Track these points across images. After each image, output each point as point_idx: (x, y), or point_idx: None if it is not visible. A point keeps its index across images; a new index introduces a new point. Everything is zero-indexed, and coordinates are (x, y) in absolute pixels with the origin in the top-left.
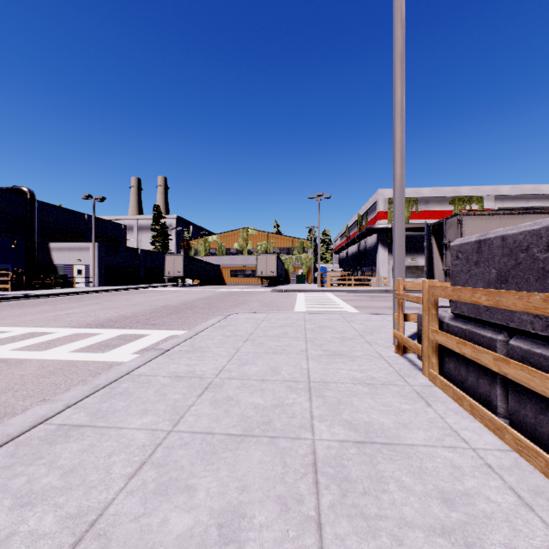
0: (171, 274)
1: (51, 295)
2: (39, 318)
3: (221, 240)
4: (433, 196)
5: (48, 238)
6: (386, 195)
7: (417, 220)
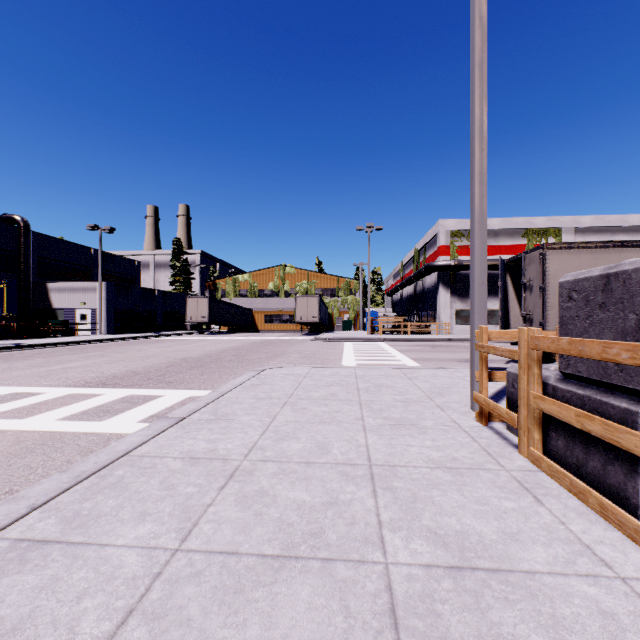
0: (193, 319)
1: (47, 345)
2: (26, 374)
3: (254, 280)
4: (503, 228)
5: (46, 277)
6: (448, 226)
7: None
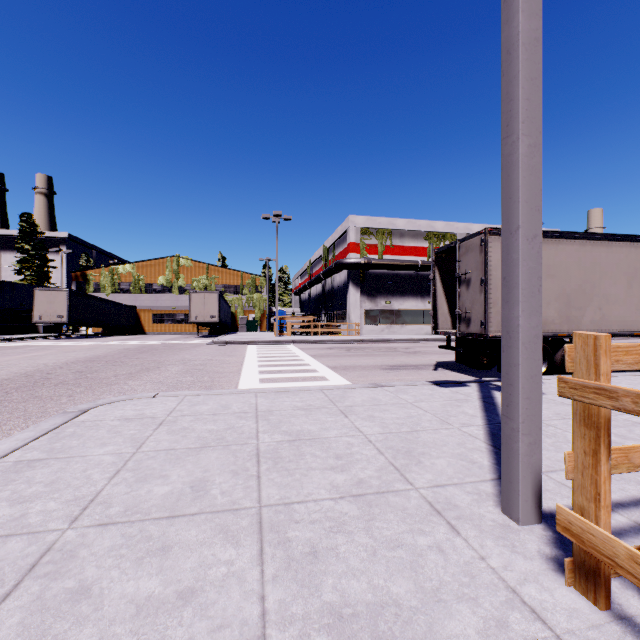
0: (44, 319)
1: None
2: None
3: (139, 272)
4: (408, 230)
5: None
6: (358, 223)
7: (391, 256)
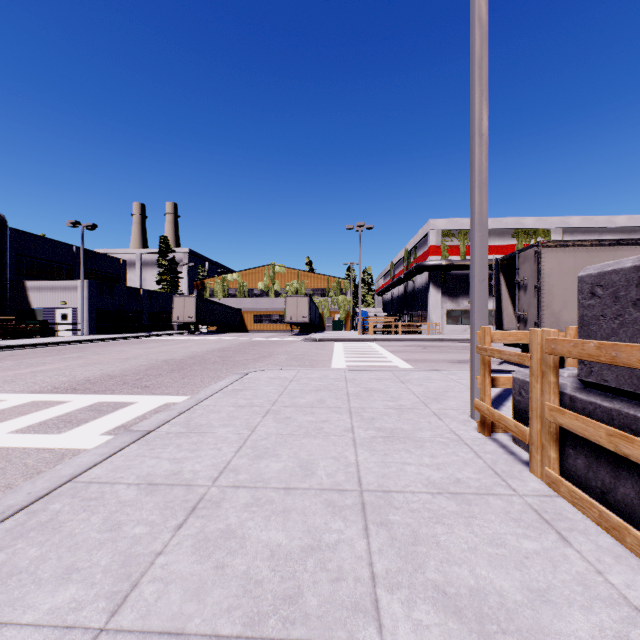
0: (180, 319)
1: (22, 346)
2: None
3: (243, 279)
4: (493, 228)
5: (24, 275)
6: (439, 226)
7: None
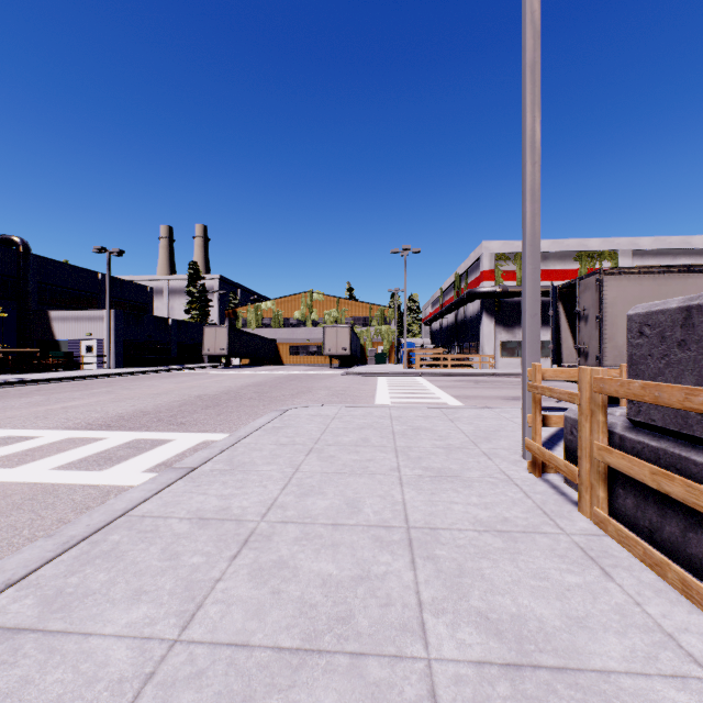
0: (211, 351)
1: (48, 380)
2: (22, 415)
3: (278, 307)
4: (553, 251)
5: (48, 305)
6: (492, 249)
7: None
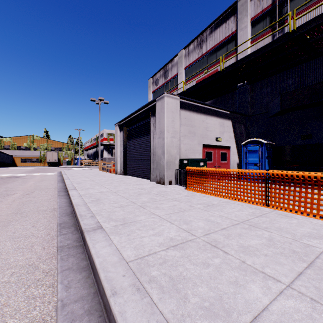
0: None
1: None
2: None
3: (14, 141)
4: None
5: None
6: (107, 131)
7: None
